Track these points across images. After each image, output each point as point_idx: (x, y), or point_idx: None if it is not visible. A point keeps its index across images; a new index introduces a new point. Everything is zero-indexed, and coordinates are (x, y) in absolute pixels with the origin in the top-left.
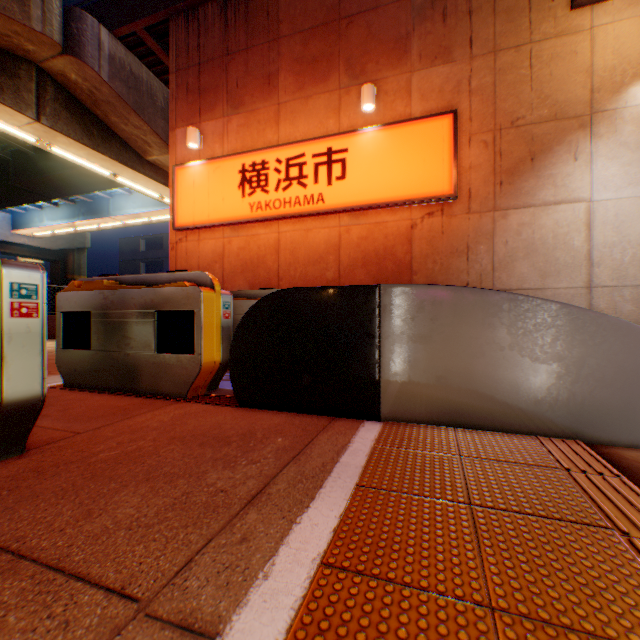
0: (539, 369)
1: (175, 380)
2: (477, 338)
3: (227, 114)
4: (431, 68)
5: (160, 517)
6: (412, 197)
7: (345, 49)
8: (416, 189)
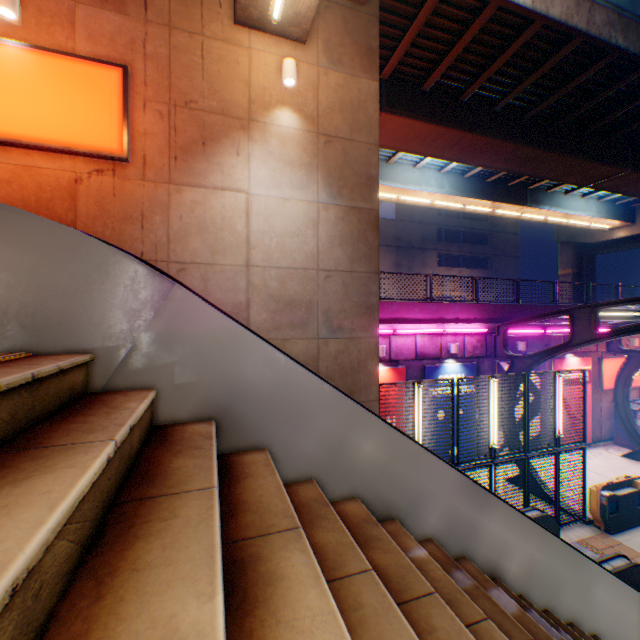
0: None
1: None
2: None
3: None
4: (103, 10)
5: None
6: (75, 145)
7: None
8: (80, 138)
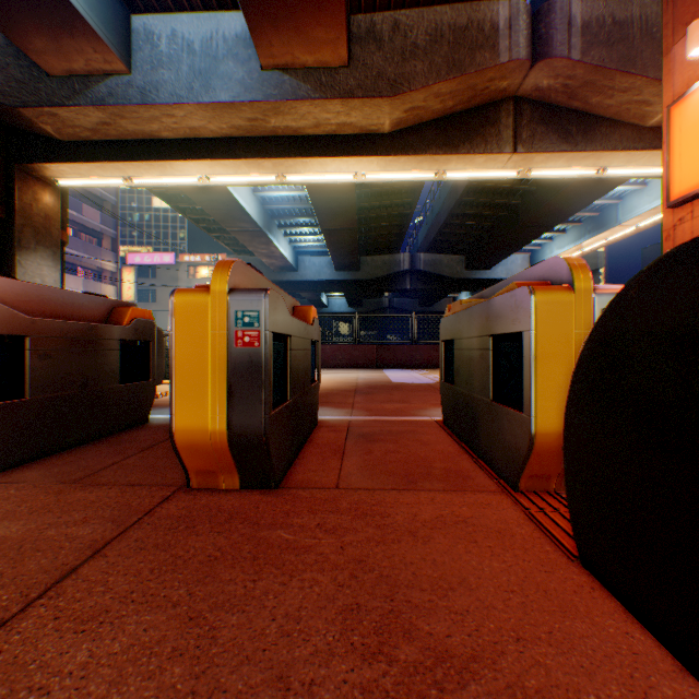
0: None
1: (503, 451)
2: None
3: None
4: None
5: None
6: None
7: None
8: None
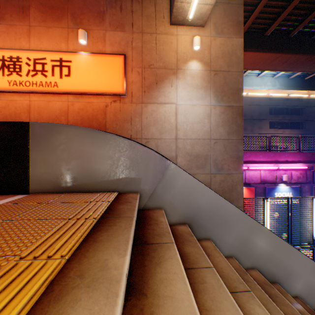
0: (104, 163)
1: None
2: (78, 149)
3: None
4: (115, 32)
5: None
6: (106, 91)
7: (71, 8)
8: (107, 88)
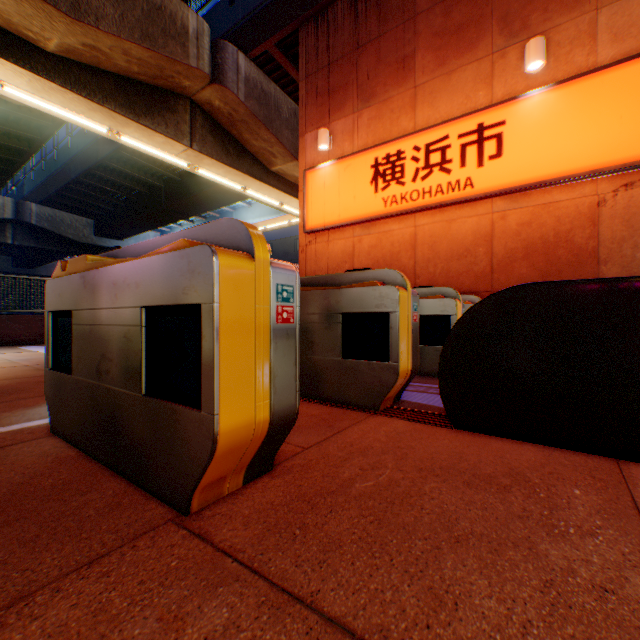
0: None
1: (364, 389)
2: None
3: (356, 109)
4: None
5: (560, 634)
6: (600, 166)
7: (499, 6)
8: (606, 155)
